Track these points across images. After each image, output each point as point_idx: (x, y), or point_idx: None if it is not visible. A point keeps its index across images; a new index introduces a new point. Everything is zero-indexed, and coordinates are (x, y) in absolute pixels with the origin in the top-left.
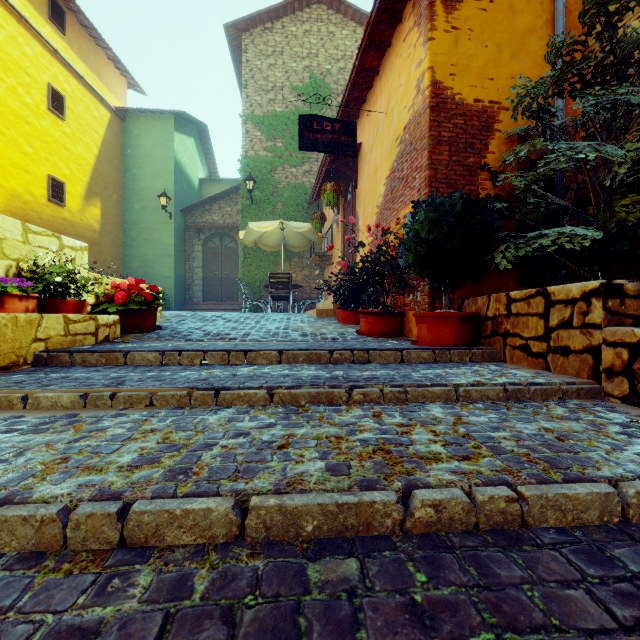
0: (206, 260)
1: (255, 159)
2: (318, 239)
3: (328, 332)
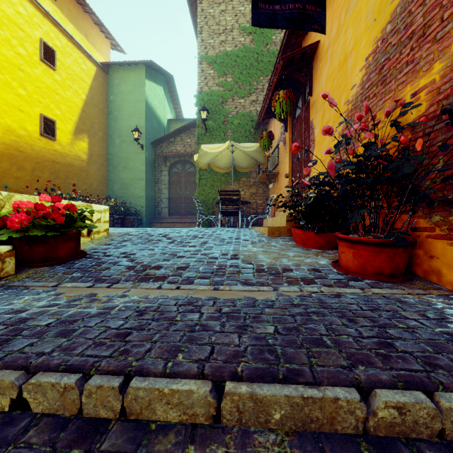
0: (171, 182)
1: (209, 93)
2: (264, 159)
3: (293, 265)
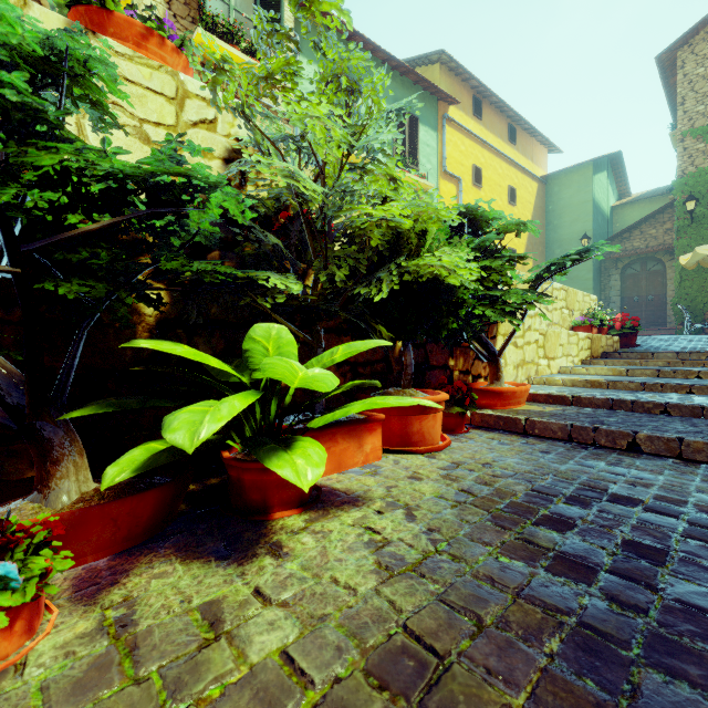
0: (624, 288)
1: (695, 175)
2: None
3: None
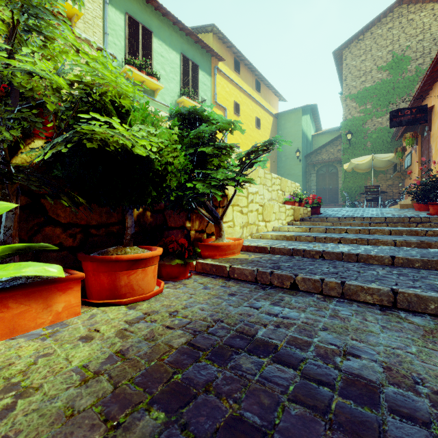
0: (318, 181)
1: (351, 120)
2: (399, 161)
3: (408, 214)
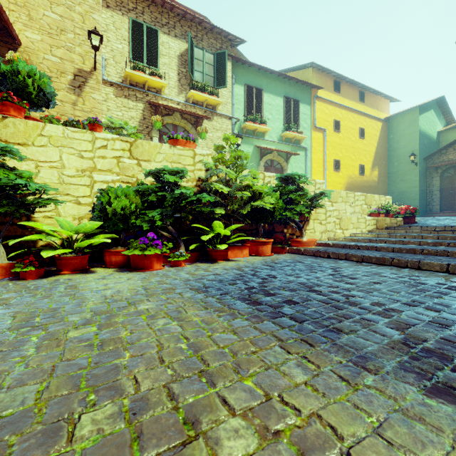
0: (442, 185)
1: None
2: None
3: None
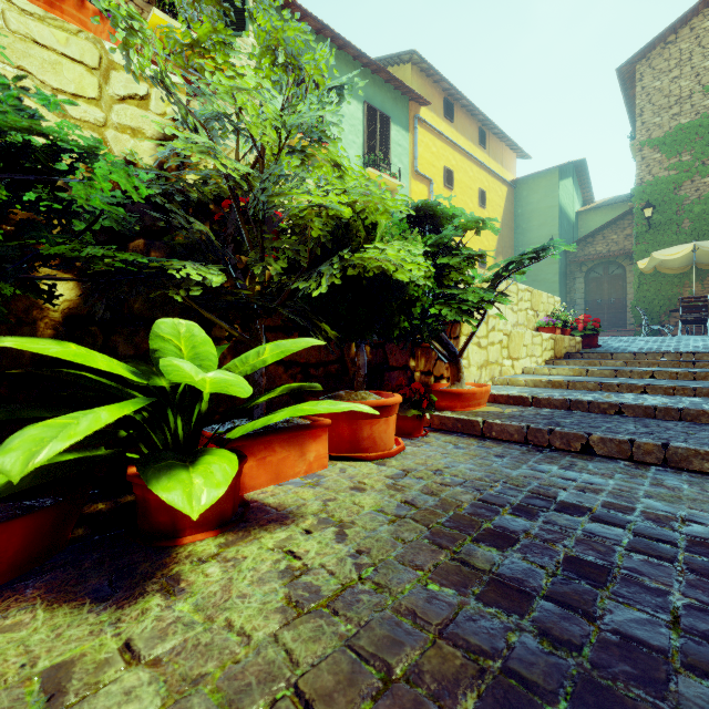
0: (587, 290)
1: (653, 183)
2: None
3: None
